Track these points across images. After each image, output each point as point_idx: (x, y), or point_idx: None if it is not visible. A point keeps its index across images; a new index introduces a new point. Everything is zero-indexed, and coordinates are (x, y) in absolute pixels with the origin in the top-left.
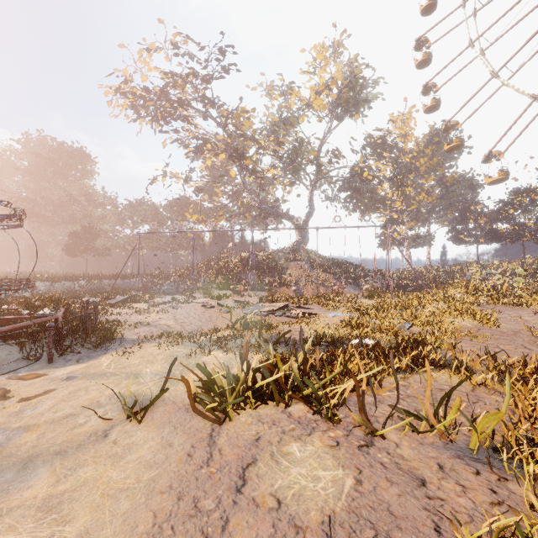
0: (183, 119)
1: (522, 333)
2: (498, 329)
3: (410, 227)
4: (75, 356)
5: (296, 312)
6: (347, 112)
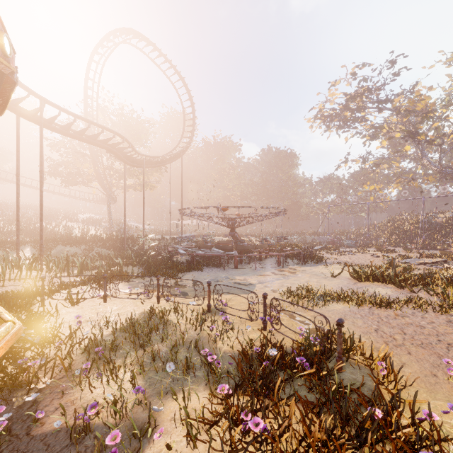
0: (360, 120)
1: None
2: None
3: None
4: (309, 265)
5: (447, 265)
6: None
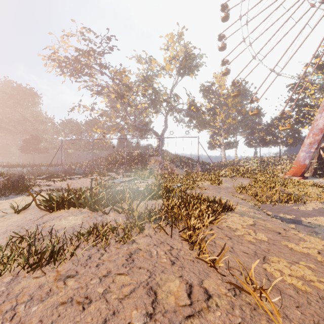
0: (89, 75)
1: (231, 188)
2: (218, 186)
3: (225, 137)
4: (6, 197)
5: (137, 181)
6: (185, 72)
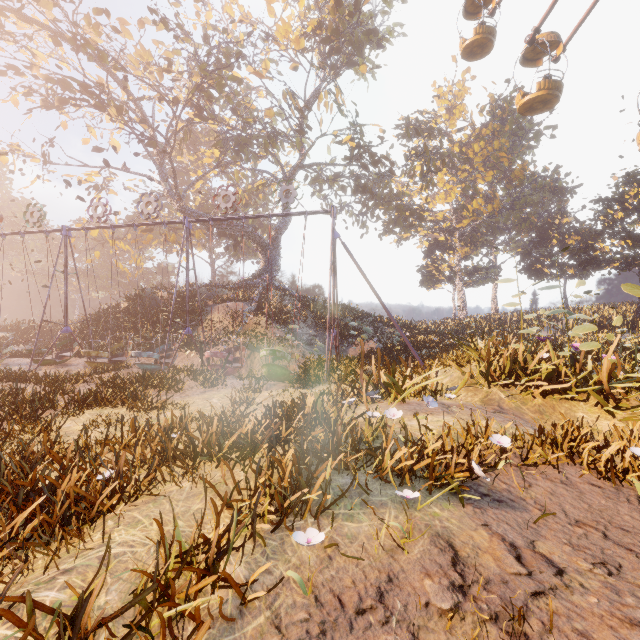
0: None
1: None
2: None
3: (465, 255)
4: None
5: None
6: (340, 52)
